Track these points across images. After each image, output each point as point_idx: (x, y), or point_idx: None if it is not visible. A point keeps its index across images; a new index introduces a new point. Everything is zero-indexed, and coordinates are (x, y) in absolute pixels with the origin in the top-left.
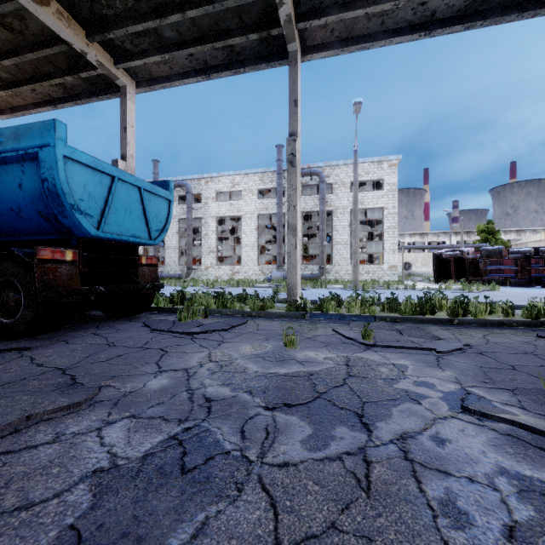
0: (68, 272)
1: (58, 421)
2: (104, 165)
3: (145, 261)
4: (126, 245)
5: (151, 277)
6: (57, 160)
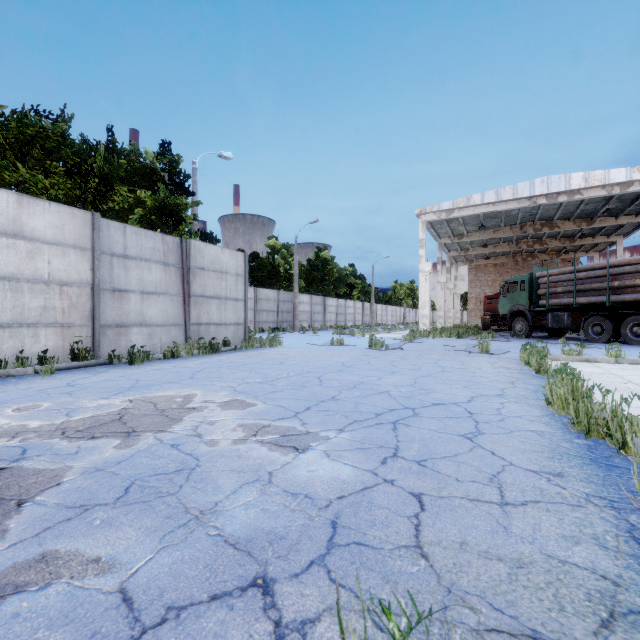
0: None
1: None
2: None
3: None
4: None
5: None
6: None
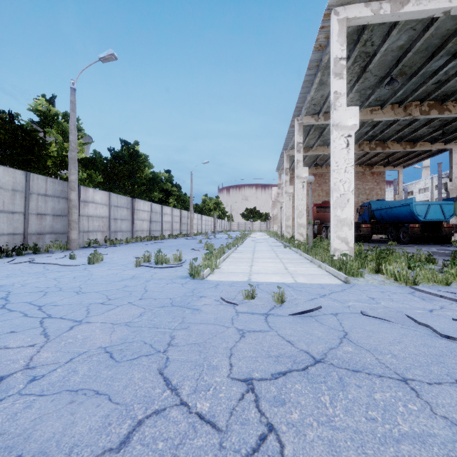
0: (416, 229)
1: (407, 247)
2: (425, 202)
3: (445, 226)
4: (436, 221)
5: (448, 231)
6: (413, 206)
